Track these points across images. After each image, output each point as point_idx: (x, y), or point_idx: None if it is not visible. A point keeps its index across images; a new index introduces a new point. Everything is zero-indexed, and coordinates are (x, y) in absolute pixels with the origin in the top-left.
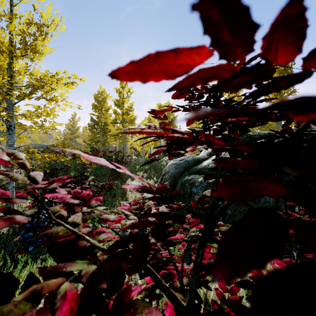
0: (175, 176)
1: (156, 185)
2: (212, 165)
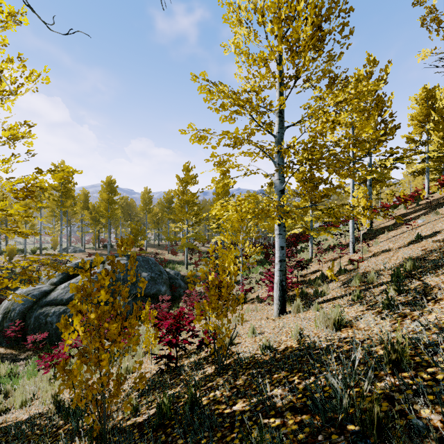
0: (23, 311)
1: None
2: (61, 296)
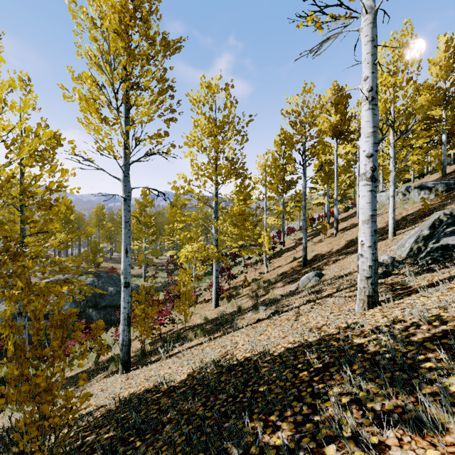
0: None
1: None
2: None
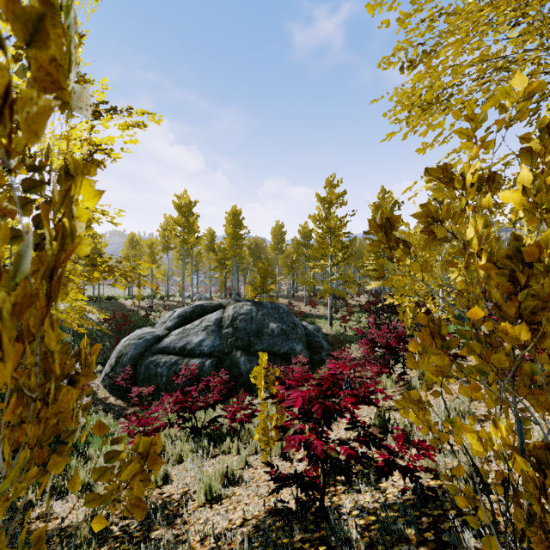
0: (135, 357)
1: (107, 369)
2: (173, 344)
